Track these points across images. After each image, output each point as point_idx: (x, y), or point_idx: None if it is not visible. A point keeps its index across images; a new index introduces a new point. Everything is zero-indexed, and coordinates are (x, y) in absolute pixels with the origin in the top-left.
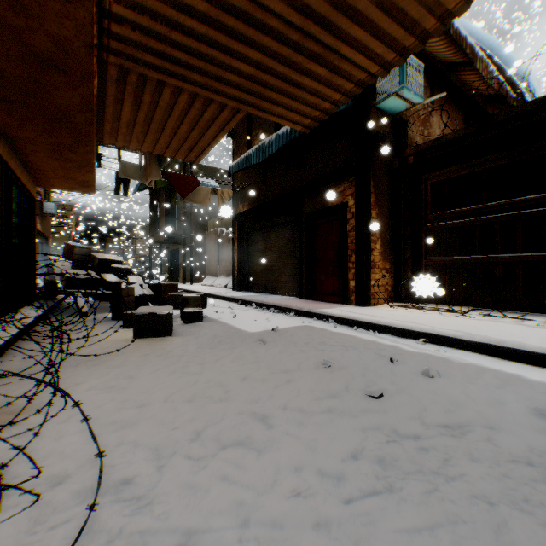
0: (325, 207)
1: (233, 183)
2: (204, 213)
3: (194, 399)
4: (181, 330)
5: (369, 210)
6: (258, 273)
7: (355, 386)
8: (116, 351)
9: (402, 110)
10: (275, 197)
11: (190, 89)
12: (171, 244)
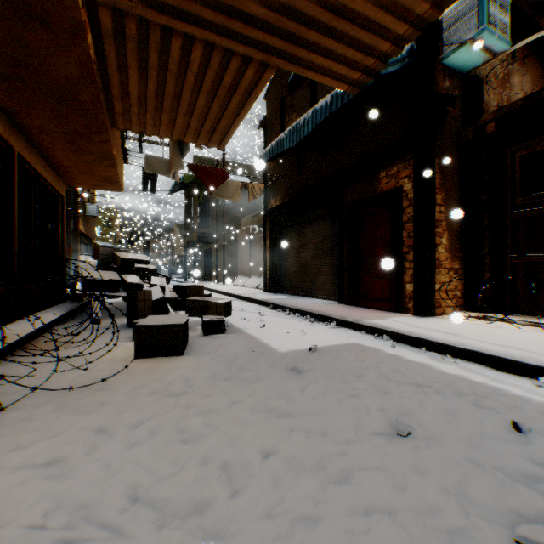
0: (372, 195)
1: (265, 177)
2: (237, 212)
3: (172, 516)
4: (196, 345)
5: (433, 194)
6: (292, 273)
7: (477, 502)
8: (101, 381)
9: (476, 65)
10: (310, 188)
11: (202, 36)
12: (205, 243)
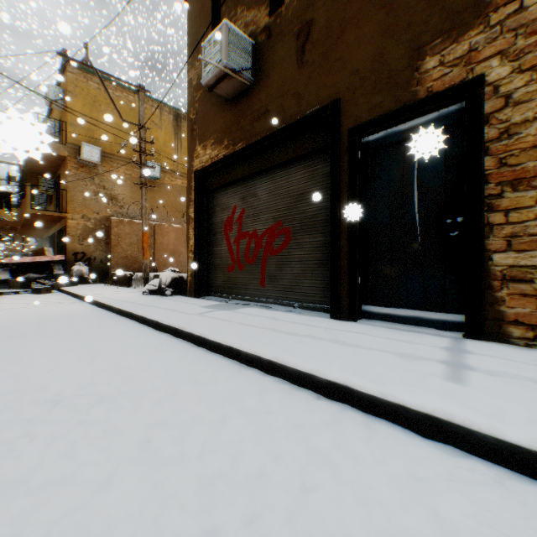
0: None
1: None
2: None
3: None
4: None
5: None
6: None
7: None
8: None
9: None
10: None
11: None
12: None
